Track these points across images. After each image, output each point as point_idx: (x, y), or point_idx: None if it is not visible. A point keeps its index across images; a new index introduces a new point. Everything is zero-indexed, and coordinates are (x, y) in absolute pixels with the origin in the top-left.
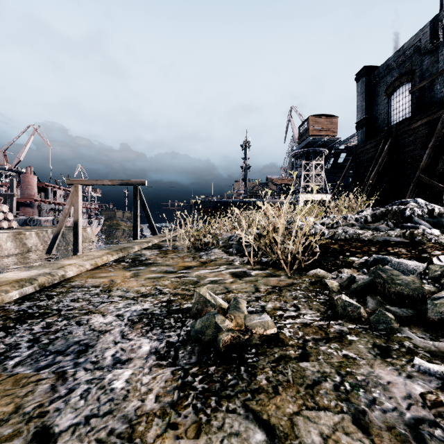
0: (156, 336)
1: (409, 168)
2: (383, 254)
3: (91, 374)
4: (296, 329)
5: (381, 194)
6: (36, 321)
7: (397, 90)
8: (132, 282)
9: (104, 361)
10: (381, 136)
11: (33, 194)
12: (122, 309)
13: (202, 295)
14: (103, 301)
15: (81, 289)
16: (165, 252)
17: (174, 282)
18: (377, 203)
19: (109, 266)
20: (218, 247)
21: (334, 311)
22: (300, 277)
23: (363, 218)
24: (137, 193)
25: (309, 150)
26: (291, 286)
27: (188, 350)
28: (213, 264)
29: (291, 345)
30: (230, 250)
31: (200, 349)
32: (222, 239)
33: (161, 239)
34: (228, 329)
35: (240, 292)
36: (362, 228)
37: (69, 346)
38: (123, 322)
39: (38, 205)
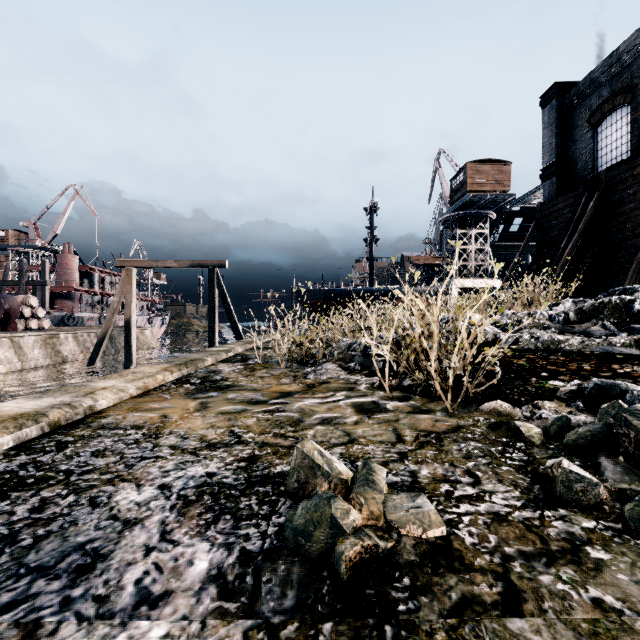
0: (223, 535)
1: (628, 237)
2: (606, 375)
3: (86, 633)
4: (482, 527)
5: (582, 278)
6: (25, 495)
7: (607, 117)
8: (196, 419)
9: (119, 595)
10: (581, 189)
11: (73, 282)
12: (171, 474)
13: (306, 455)
14: (143, 456)
15: (114, 432)
16: (252, 368)
17: (262, 420)
18: (575, 292)
19: (166, 391)
20: (333, 360)
21: (545, 487)
22: (468, 415)
23: (563, 316)
24: (214, 278)
25: (467, 213)
26: (457, 431)
27: (279, 574)
28: (324, 389)
29: (480, 568)
30: (351, 366)
31: (303, 574)
32: (338, 348)
33: (247, 347)
34: (355, 529)
35: (371, 442)
36: (561, 332)
37: (64, 555)
38: (169, 503)
39: (80, 297)
